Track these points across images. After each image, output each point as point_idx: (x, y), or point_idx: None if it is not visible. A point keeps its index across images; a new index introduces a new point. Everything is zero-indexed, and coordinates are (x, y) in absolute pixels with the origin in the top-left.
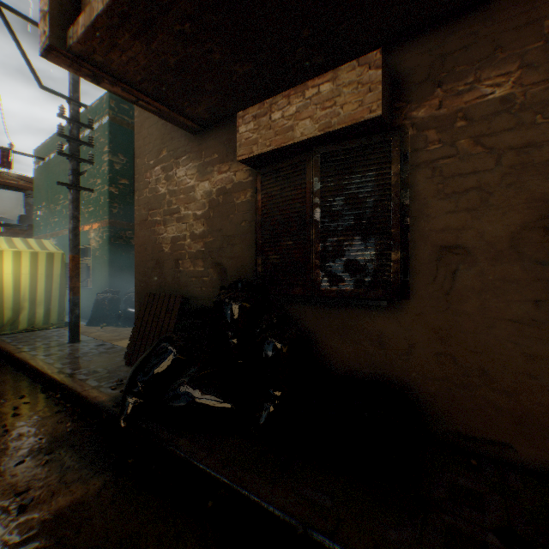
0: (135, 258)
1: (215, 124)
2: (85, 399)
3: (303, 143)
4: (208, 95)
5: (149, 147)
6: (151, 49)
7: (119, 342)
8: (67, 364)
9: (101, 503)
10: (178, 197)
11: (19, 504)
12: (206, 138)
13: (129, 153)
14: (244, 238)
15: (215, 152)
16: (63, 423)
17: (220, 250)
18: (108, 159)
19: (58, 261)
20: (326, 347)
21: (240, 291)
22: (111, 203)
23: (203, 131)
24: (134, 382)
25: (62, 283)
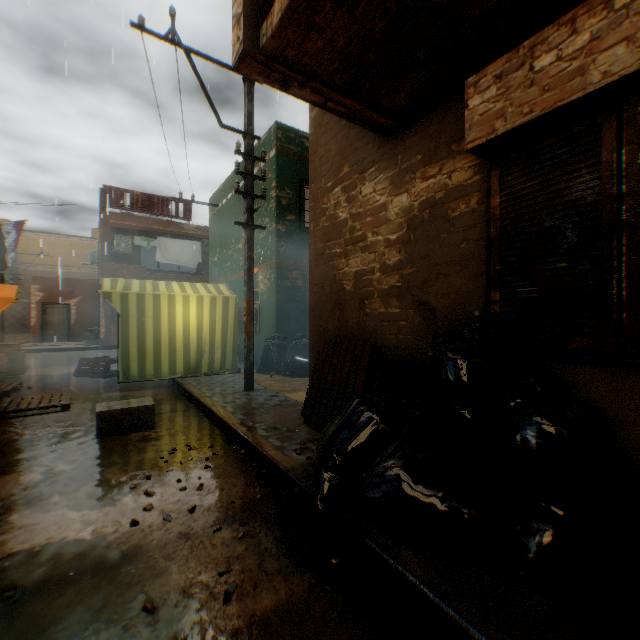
0: (310, 299)
1: (417, 115)
2: (270, 461)
3: (601, 92)
4: (418, 70)
5: (326, 167)
6: (355, 17)
7: (291, 394)
8: (246, 415)
9: (311, 620)
10: (364, 221)
11: (222, 588)
12: (403, 137)
13: (294, 185)
14: (464, 265)
15: (417, 152)
16: (251, 486)
17: (426, 284)
18: (275, 194)
19: (231, 305)
20: (639, 442)
21: (468, 340)
22: (277, 242)
23: (399, 129)
24: (329, 453)
25: (234, 328)
